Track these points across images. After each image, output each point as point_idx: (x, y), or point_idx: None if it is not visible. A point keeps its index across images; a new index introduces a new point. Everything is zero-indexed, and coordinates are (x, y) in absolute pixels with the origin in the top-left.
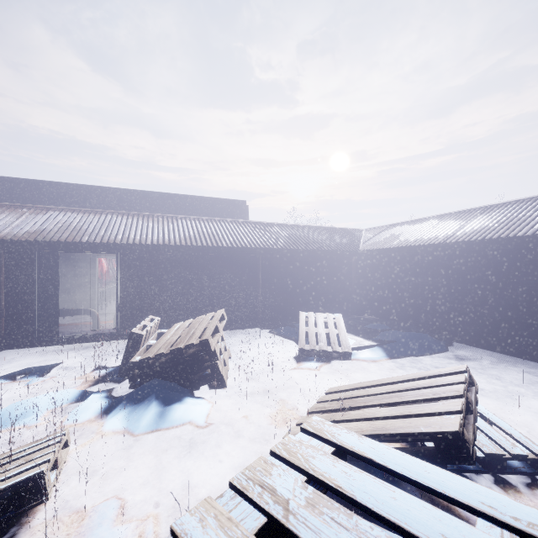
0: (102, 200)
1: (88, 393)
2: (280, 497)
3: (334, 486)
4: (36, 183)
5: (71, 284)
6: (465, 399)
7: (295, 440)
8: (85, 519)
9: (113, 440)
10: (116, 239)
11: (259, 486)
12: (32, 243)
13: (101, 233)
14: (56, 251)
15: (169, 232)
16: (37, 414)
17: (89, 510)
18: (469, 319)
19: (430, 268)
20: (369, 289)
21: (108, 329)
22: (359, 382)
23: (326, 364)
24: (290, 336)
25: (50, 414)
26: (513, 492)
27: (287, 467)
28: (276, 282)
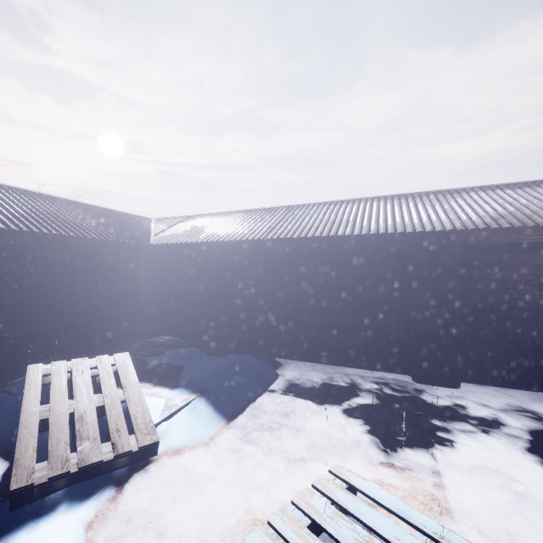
0: None
1: None
2: None
3: None
4: None
5: None
6: None
7: None
8: None
9: None
10: None
11: None
12: None
13: None
14: None
15: None
16: None
17: None
18: (288, 328)
19: (249, 270)
20: (165, 299)
21: None
22: (190, 534)
23: (100, 503)
24: (0, 425)
25: None
26: None
27: None
28: None
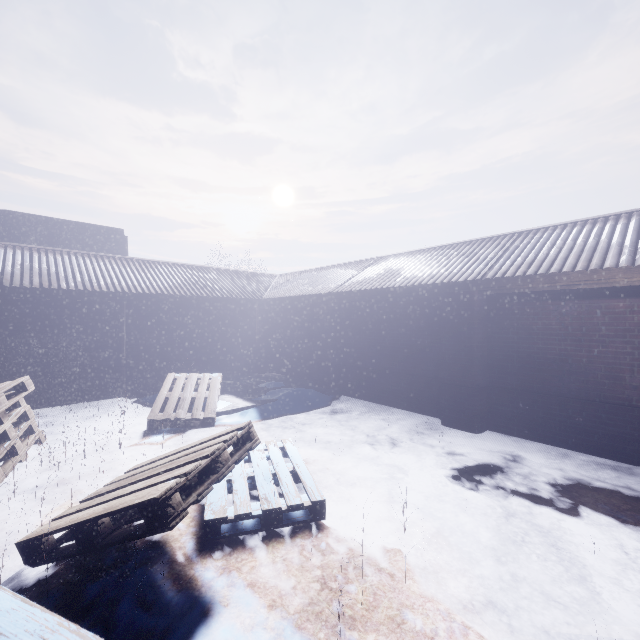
0: None
1: None
2: None
3: None
4: None
5: None
6: (210, 459)
7: None
8: None
9: None
10: None
11: None
12: None
13: None
14: None
15: None
16: None
17: None
18: (354, 370)
19: (322, 319)
20: (274, 343)
21: None
22: None
23: (179, 435)
24: None
25: None
26: (274, 545)
27: None
28: (147, 337)
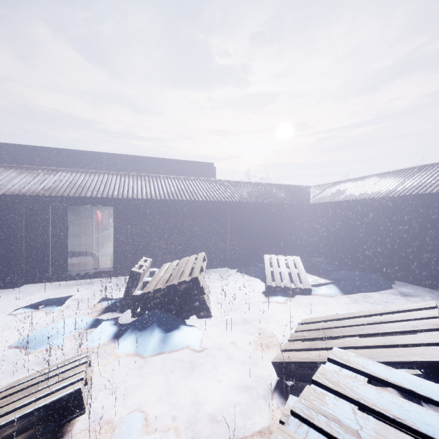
0: (98, 163)
1: (99, 321)
2: (347, 427)
3: (393, 417)
4: (47, 150)
5: (74, 231)
6: None
7: (330, 370)
8: (116, 430)
9: (126, 360)
10: (113, 194)
11: (322, 415)
12: (47, 197)
13: (101, 189)
14: (66, 204)
15: (155, 188)
16: (63, 338)
17: (118, 422)
18: (409, 261)
19: (374, 218)
20: (318, 236)
21: (106, 268)
22: (322, 314)
23: (291, 298)
24: (255, 275)
25: (70, 338)
26: None
27: (334, 396)
28: (242, 230)
